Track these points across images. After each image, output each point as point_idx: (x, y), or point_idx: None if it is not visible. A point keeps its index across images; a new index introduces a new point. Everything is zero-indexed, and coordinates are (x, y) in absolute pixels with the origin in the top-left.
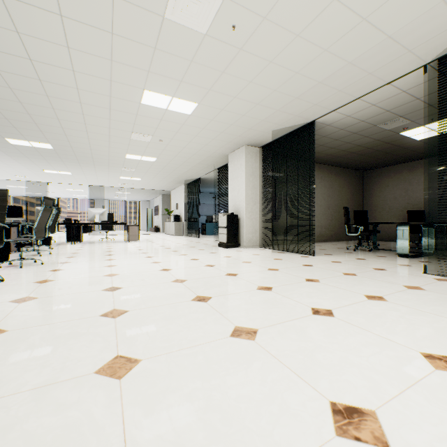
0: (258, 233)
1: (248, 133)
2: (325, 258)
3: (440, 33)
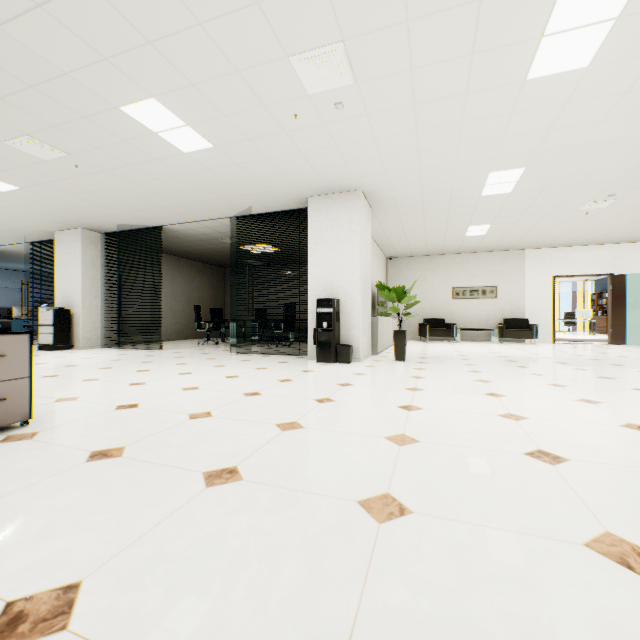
0: (101, 332)
1: (87, 220)
2: (170, 351)
3: (230, 207)
